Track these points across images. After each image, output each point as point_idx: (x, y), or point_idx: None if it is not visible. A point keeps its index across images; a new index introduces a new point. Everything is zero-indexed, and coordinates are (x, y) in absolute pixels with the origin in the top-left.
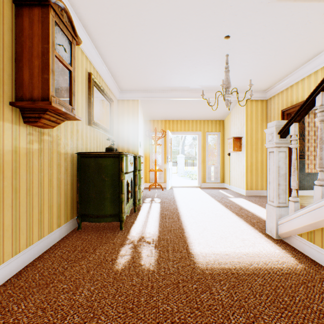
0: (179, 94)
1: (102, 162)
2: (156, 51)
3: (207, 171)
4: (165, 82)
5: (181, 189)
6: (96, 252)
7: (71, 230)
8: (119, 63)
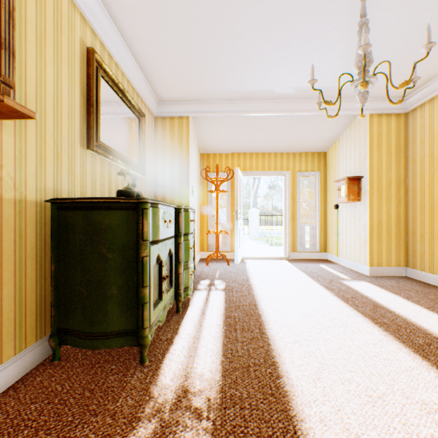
0: (257, 105)
1: (101, 220)
2: (216, 6)
3: (298, 233)
4: (234, 81)
5: (259, 262)
6: None
7: (36, 364)
8: (150, 40)
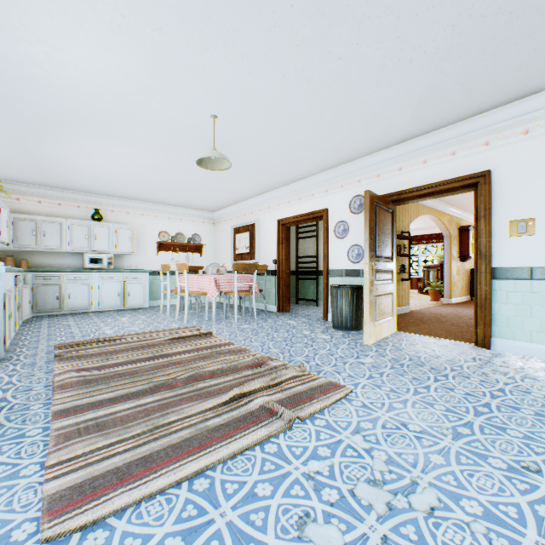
0: None
1: None
2: None
3: None
4: None
5: None
6: None
7: (466, 300)
8: None
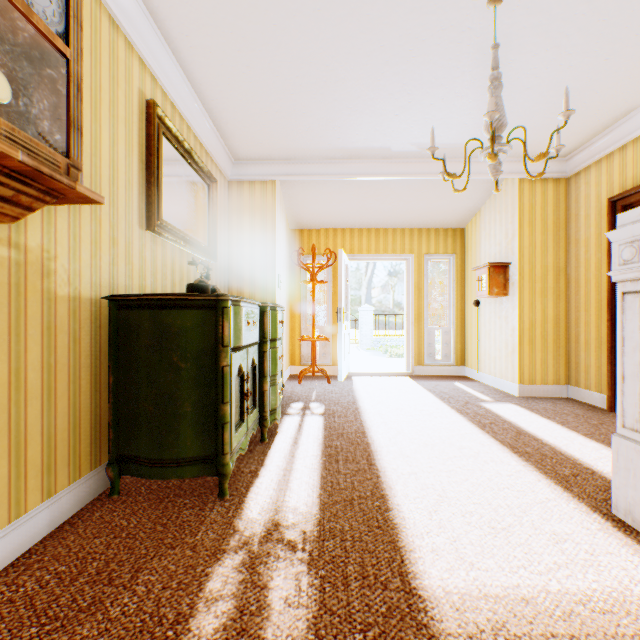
0: (368, 166)
1: (171, 321)
2: (313, 47)
3: (426, 340)
4: (336, 136)
5: (371, 379)
6: (137, 583)
7: (91, 498)
8: (225, 85)
